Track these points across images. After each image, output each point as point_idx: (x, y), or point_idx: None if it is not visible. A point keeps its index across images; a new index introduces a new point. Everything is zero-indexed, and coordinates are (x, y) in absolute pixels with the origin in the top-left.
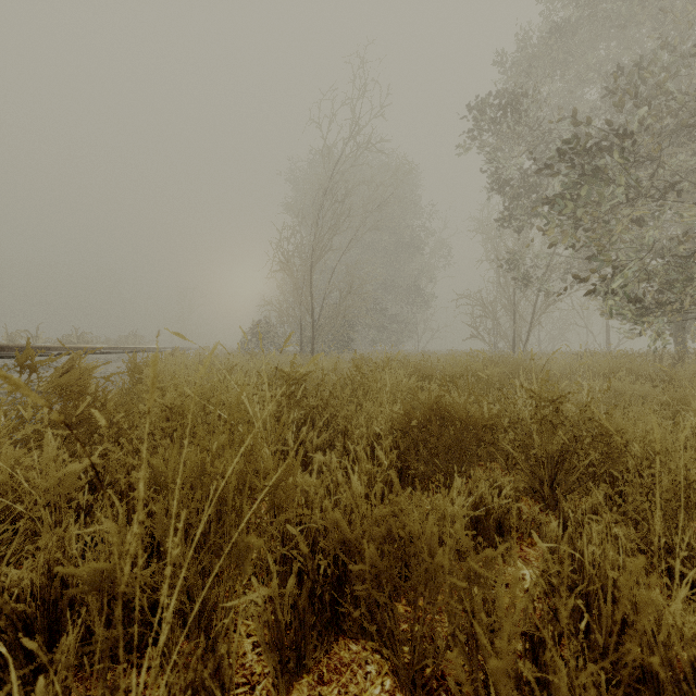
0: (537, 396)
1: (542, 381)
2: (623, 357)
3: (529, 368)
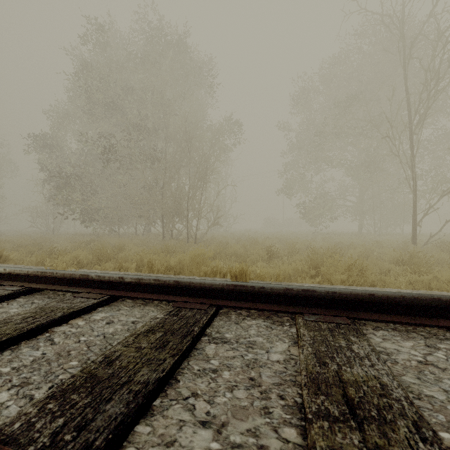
0: (35, 244)
1: (36, 242)
2: (80, 235)
3: (46, 240)
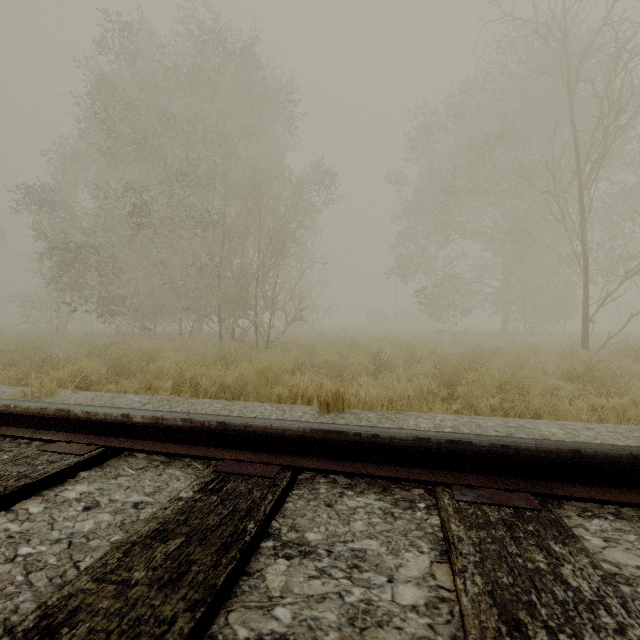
0: (22, 350)
1: (24, 347)
2: (97, 336)
3: (42, 343)
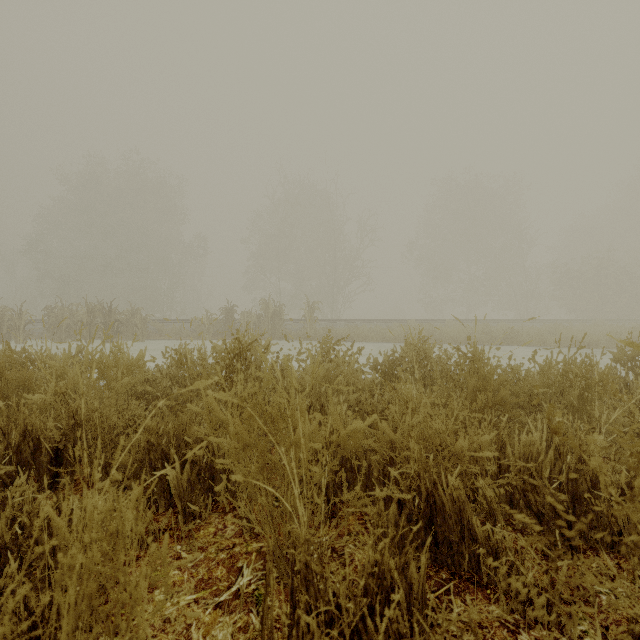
0: None
1: None
2: None
3: None
